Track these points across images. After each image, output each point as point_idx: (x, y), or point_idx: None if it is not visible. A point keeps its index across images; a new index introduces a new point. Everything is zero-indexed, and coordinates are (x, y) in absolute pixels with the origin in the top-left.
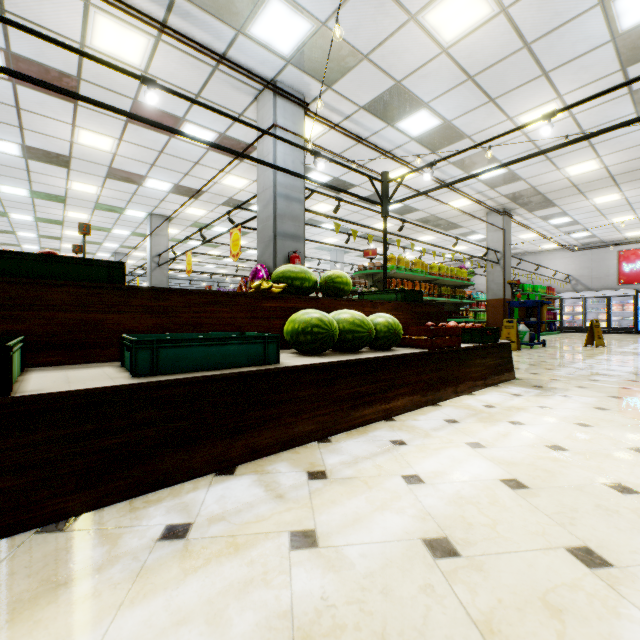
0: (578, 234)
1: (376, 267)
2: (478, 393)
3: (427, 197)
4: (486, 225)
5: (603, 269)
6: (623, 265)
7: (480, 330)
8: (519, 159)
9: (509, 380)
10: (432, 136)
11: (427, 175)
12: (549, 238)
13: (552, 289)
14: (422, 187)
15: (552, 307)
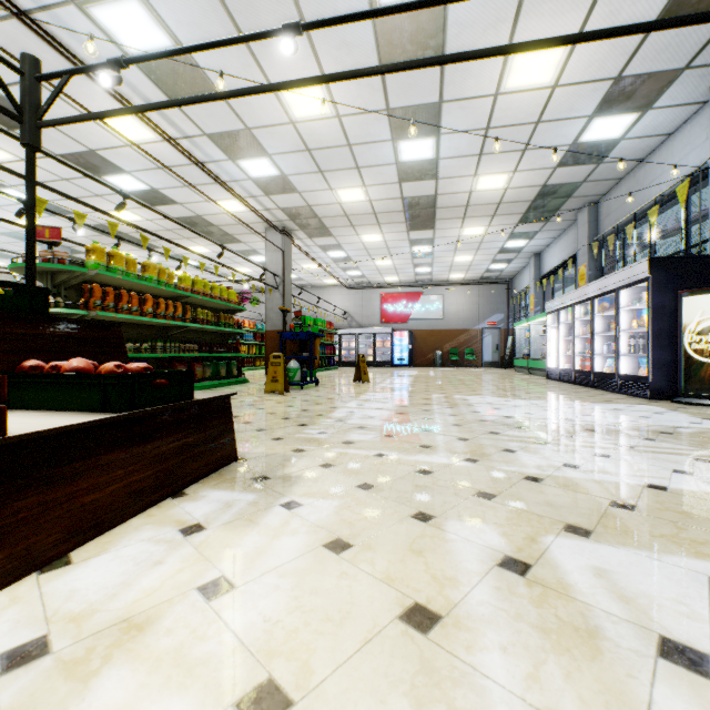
0: (353, 272)
1: (58, 259)
2: (91, 549)
3: (185, 184)
4: (266, 243)
5: (371, 308)
6: (384, 306)
7: (126, 378)
8: (254, 88)
9: (222, 467)
10: (165, 69)
11: (106, 77)
12: (329, 272)
13: (332, 324)
14: (173, 164)
15: (332, 342)
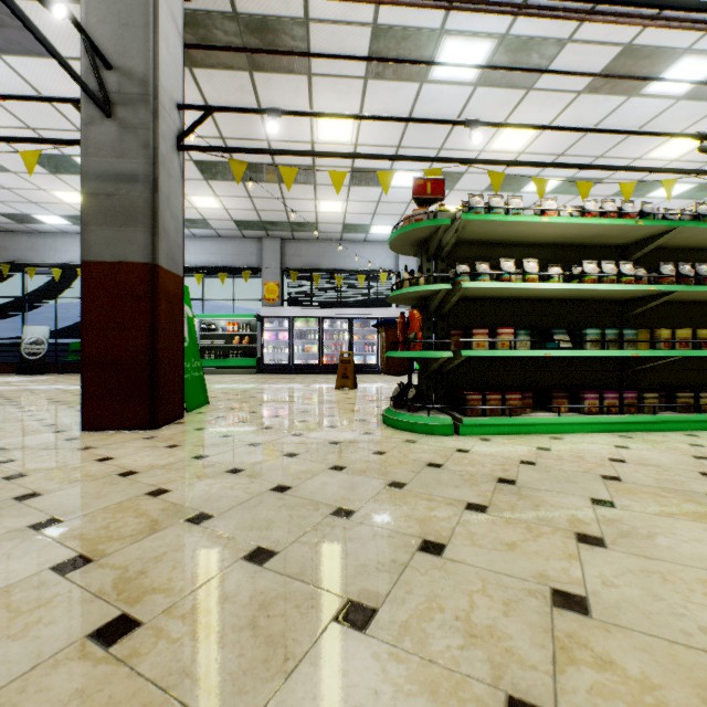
0: None
1: None
2: None
3: None
4: None
5: None
6: None
7: None
8: None
9: None
10: (647, 69)
11: None
12: None
13: None
14: None
15: None
